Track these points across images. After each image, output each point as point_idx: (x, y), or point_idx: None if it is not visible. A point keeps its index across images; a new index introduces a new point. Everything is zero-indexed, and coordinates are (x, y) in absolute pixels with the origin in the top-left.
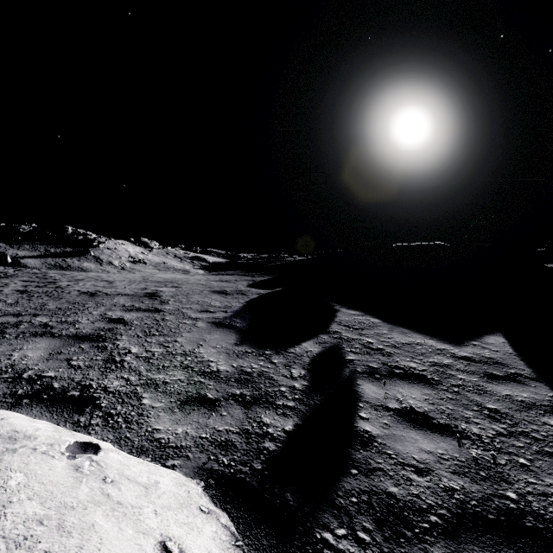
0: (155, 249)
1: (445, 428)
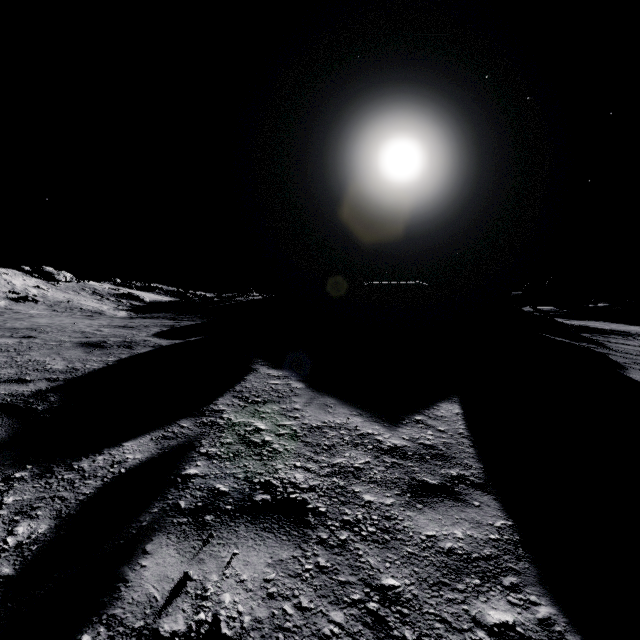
0: (65, 282)
1: None
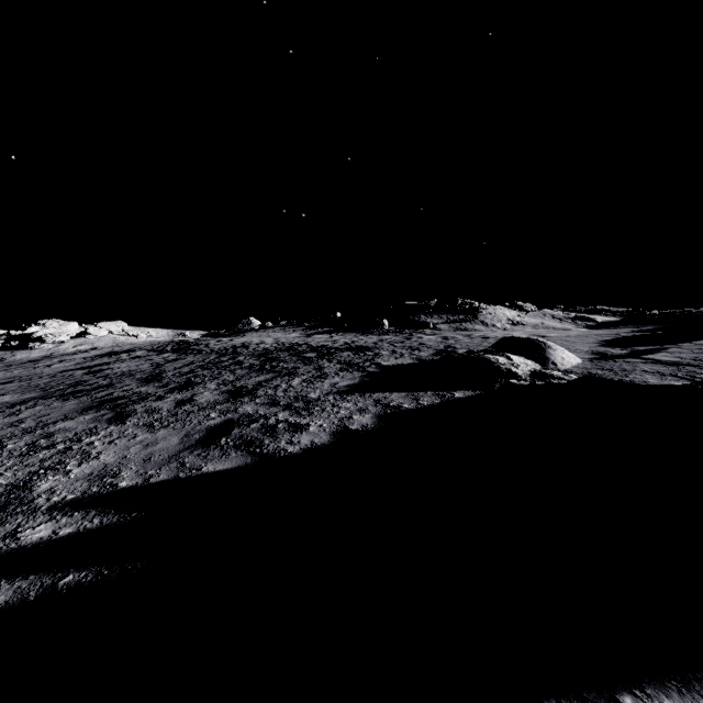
0: (531, 311)
1: (686, 359)
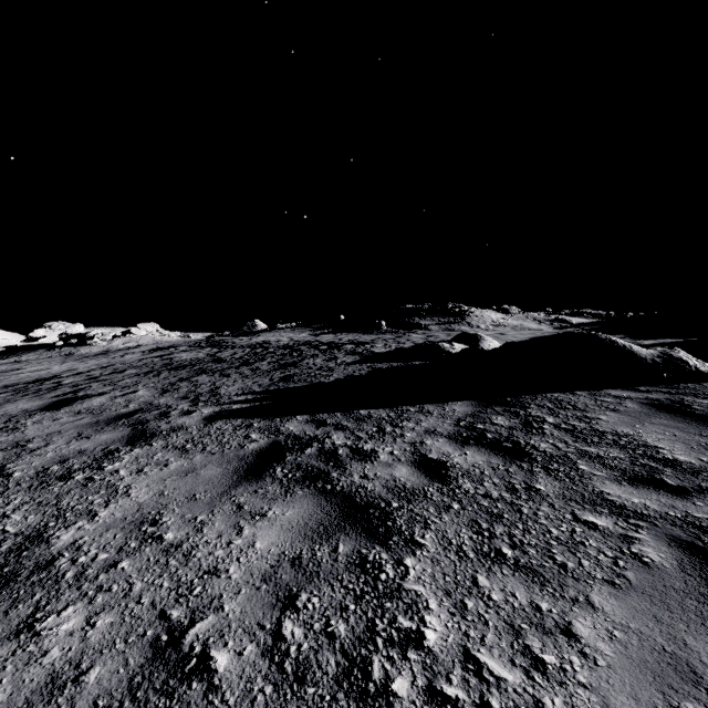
0: (515, 314)
1: None
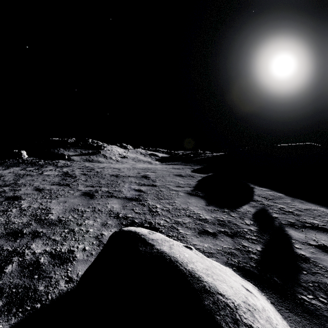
0: (130, 149)
1: None
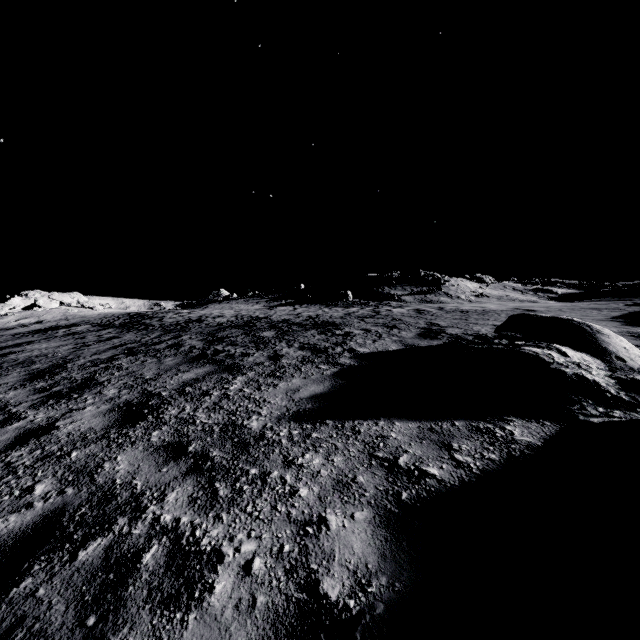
0: (490, 283)
1: None
